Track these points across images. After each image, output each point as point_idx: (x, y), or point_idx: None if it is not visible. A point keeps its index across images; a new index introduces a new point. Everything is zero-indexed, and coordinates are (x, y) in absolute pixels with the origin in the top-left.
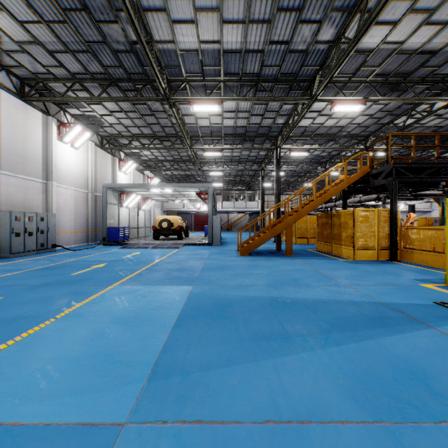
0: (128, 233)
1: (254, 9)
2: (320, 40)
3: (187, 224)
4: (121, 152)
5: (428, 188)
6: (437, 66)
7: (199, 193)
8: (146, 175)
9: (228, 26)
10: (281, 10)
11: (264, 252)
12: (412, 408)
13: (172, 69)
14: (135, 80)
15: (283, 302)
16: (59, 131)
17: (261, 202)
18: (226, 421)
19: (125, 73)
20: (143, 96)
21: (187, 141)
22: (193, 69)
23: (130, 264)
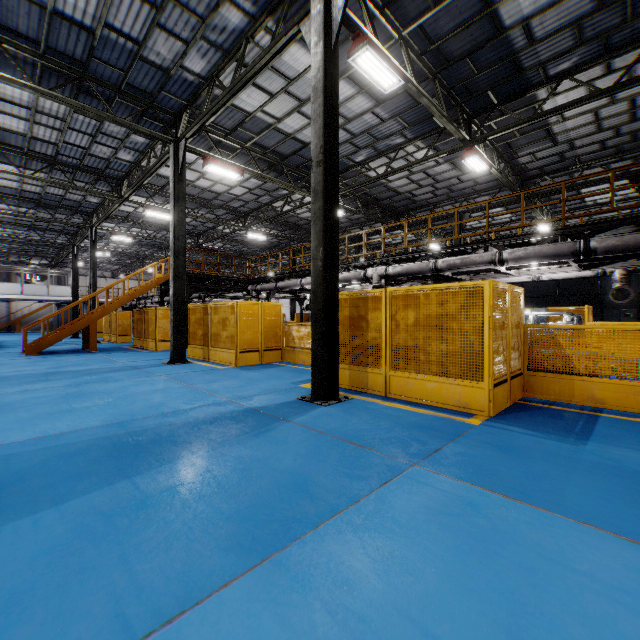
0: None
1: (41, 117)
2: (121, 158)
3: None
4: None
5: (225, 292)
6: (227, 201)
7: None
8: None
9: (7, 115)
10: (72, 129)
11: (64, 351)
12: (91, 382)
13: None
14: None
15: (57, 372)
16: None
17: (73, 290)
18: (2, 393)
19: None
20: None
21: None
22: None
23: None
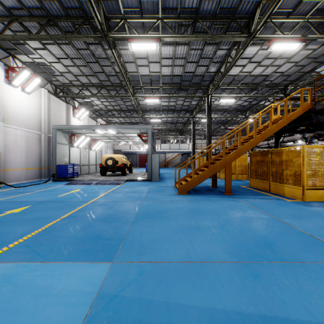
0: (77, 170)
1: None
2: None
3: (133, 162)
4: (75, 102)
5: None
6: None
7: (140, 135)
8: (99, 122)
9: None
10: None
11: (201, 189)
12: None
13: (109, 3)
14: (73, 17)
15: None
16: (7, 75)
17: (192, 144)
18: None
19: (62, 9)
20: (81, 34)
21: (130, 89)
22: (130, 3)
23: (55, 207)
